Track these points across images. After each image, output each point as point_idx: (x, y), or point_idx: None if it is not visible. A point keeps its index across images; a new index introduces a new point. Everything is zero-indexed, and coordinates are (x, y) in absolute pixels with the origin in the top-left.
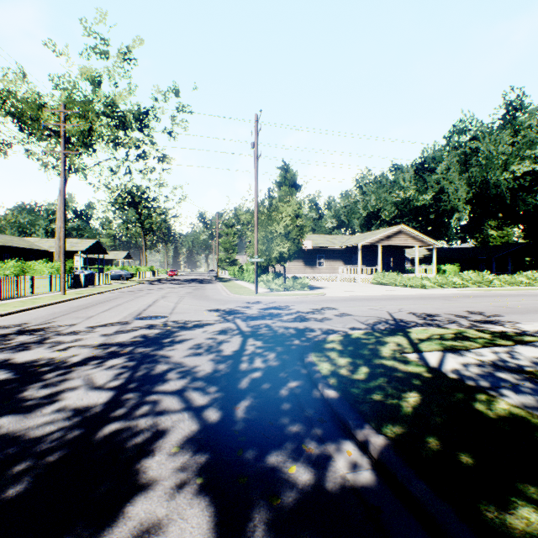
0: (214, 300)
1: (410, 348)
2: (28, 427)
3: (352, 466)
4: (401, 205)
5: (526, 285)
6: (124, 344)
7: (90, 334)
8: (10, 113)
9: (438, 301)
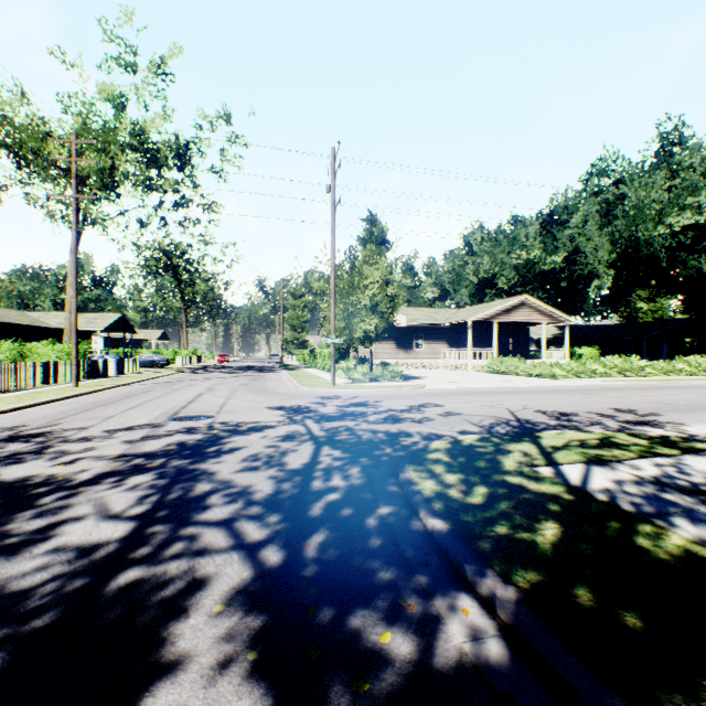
0: (277, 394)
1: (542, 459)
2: (10, 575)
3: (471, 632)
4: (523, 269)
5: (687, 374)
6: (154, 454)
7: (108, 440)
8: (4, 144)
9: (574, 395)
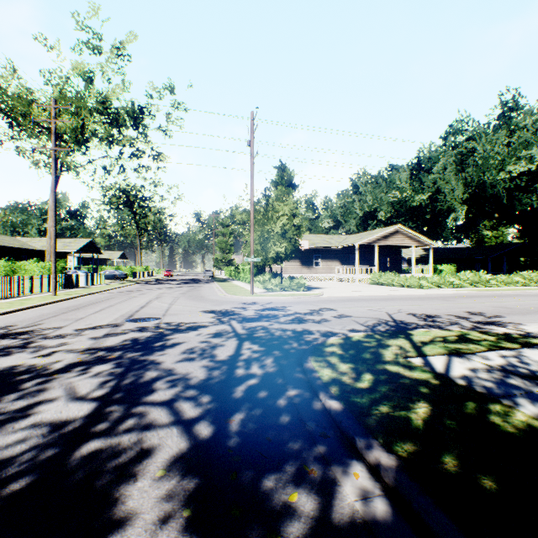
0: (210, 301)
1: (414, 352)
2: None
3: (361, 492)
4: (397, 205)
5: (522, 285)
6: (113, 348)
7: (77, 337)
8: None
9: (436, 301)
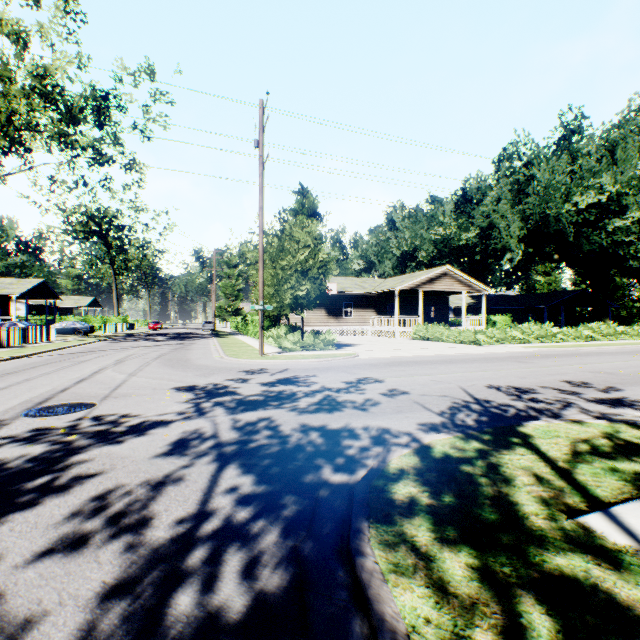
0: (195, 368)
1: (571, 490)
2: None
3: None
4: (441, 244)
5: (592, 339)
6: None
7: None
8: None
9: (511, 364)
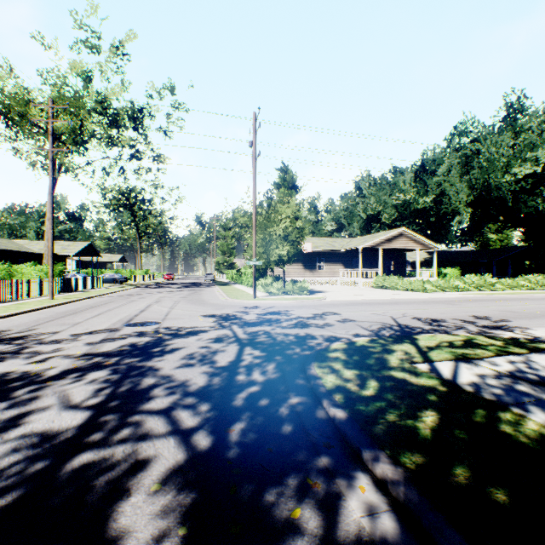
0: (211, 305)
1: (420, 357)
2: None
3: (367, 508)
4: (401, 208)
5: (528, 288)
6: (110, 354)
7: (74, 342)
8: None
9: (441, 305)
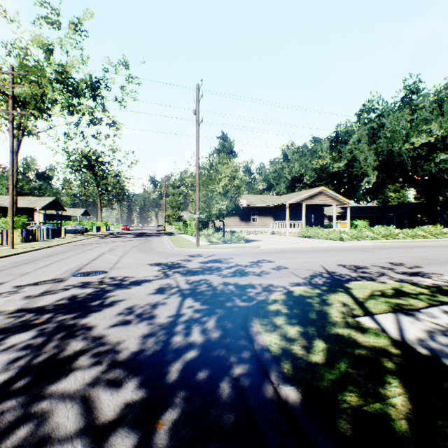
0: (158, 253)
1: (359, 309)
2: None
3: None
4: (319, 171)
5: (424, 237)
6: (45, 309)
7: (12, 295)
8: None
9: (359, 252)
